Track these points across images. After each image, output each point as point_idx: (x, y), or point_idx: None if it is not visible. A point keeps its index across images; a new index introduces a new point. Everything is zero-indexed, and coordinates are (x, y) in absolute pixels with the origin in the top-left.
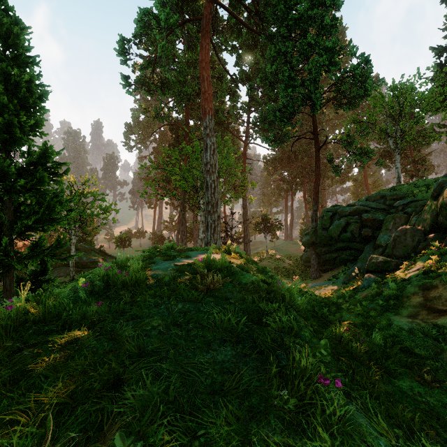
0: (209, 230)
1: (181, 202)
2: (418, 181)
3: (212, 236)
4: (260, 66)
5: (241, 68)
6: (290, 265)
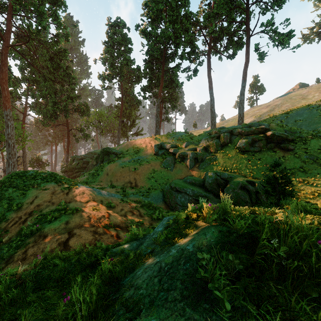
0: (11, 167)
1: None
2: None
3: (13, 169)
4: (37, 79)
5: (22, 72)
6: None
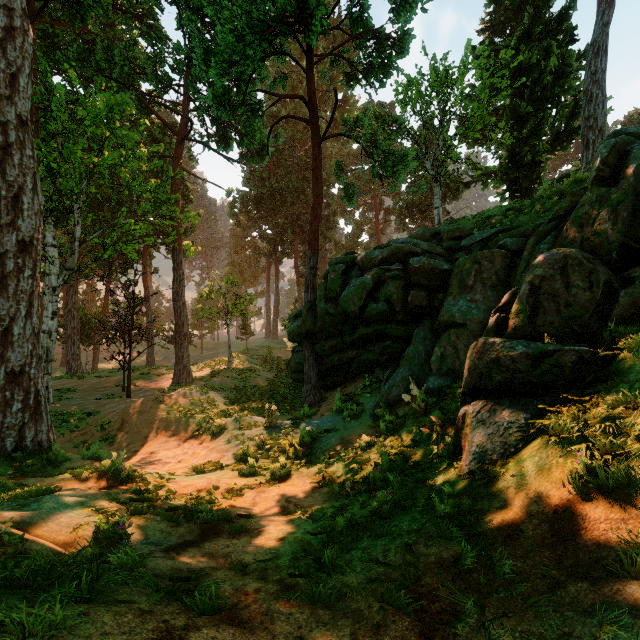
0: None
1: None
2: (489, 210)
3: None
4: None
5: None
6: (268, 379)
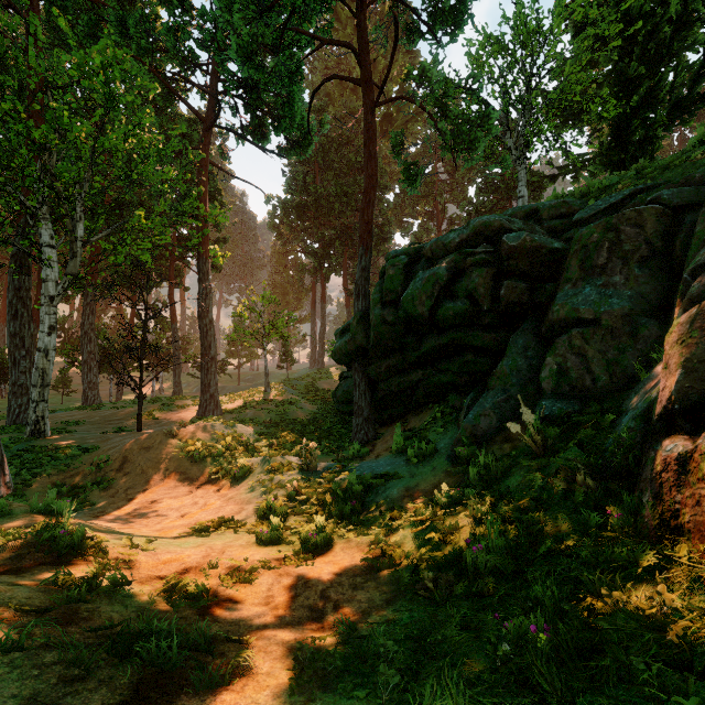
0: None
1: (13, 255)
2: (606, 180)
3: None
4: None
5: None
6: (311, 412)
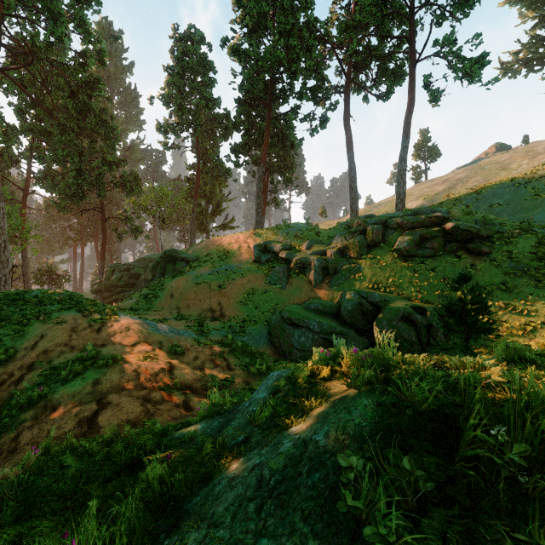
0: None
1: None
2: None
3: (4, 288)
4: (48, 130)
5: (22, 117)
6: None
